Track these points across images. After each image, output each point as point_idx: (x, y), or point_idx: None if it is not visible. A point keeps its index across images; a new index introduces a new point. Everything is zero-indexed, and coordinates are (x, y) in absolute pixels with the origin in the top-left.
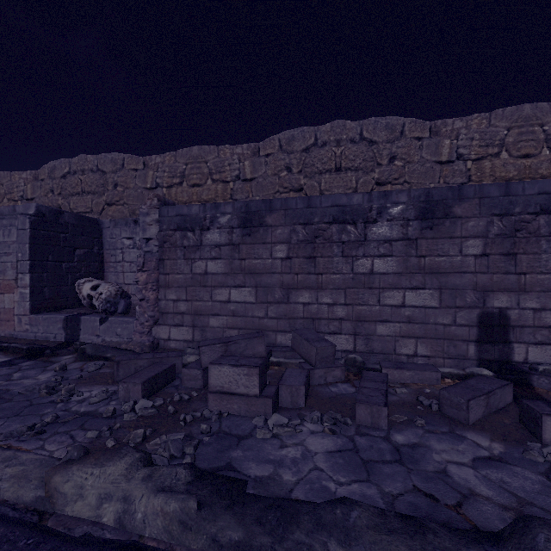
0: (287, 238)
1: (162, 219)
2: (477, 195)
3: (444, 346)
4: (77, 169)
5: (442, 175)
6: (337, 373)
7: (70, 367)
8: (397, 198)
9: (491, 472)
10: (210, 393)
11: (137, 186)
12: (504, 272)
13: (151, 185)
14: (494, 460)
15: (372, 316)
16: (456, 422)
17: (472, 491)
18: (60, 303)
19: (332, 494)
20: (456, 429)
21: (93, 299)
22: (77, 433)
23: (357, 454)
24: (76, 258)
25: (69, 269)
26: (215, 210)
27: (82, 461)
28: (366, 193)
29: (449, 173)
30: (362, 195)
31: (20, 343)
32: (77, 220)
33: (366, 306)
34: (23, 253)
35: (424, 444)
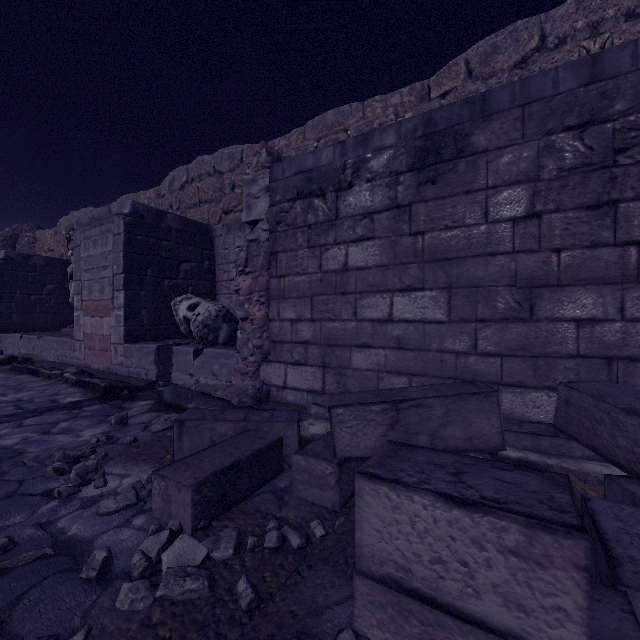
0: (527, 171)
1: (274, 185)
2: None
3: None
4: (194, 175)
5: None
6: None
7: (136, 419)
8: None
9: None
10: (360, 572)
11: None
12: None
13: None
14: None
15: None
16: None
17: None
18: (162, 331)
19: None
20: None
21: (190, 323)
22: None
23: None
24: (181, 274)
25: (172, 287)
26: (363, 147)
27: None
28: None
29: None
30: None
31: (108, 379)
32: (182, 225)
33: None
34: (118, 265)
35: None
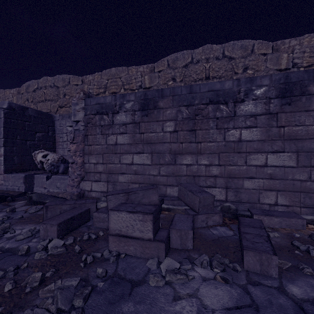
0: (174, 117)
1: (86, 107)
2: None
3: (301, 197)
4: (42, 85)
5: None
6: (215, 218)
7: (19, 209)
8: (260, 82)
9: None
10: (110, 235)
11: None
12: None
13: None
14: None
15: (240, 174)
16: None
17: None
18: (25, 167)
19: None
20: None
21: (43, 163)
22: None
23: (258, 312)
24: (36, 138)
25: (31, 145)
26: (122, 99)
27: None
28: (235, 79)
29: None
30: (232, 81)
31: None
32: (37, 114)
33: (235, 166)
34: None
35: None
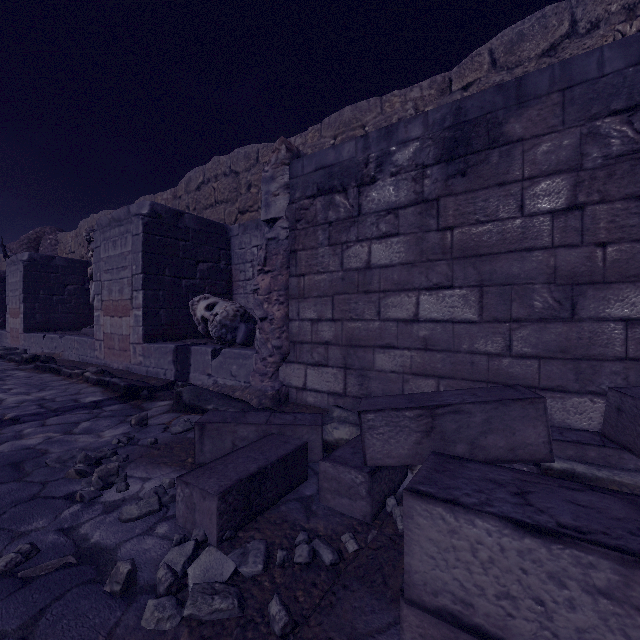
0: (568, 160)
1: (293, 181)
2: None
3: None
4: (210, 176)
5: None
6: None
7: (156, 420)
8: None
9: None
10: (408, 601)
11: None
12: None
13: None
14: None
15: None
16: None
17: None
18: (179, 331)
19: None
20: None
21: (208, 323)
22: None
23: None
24: (198, 274)
25: (190, 287)
26: (386, 140)
27: None
28: None
29: None
30: None
31: (127, 379)
32: (199, 225)
33: None
34: (137, 265)
35: None
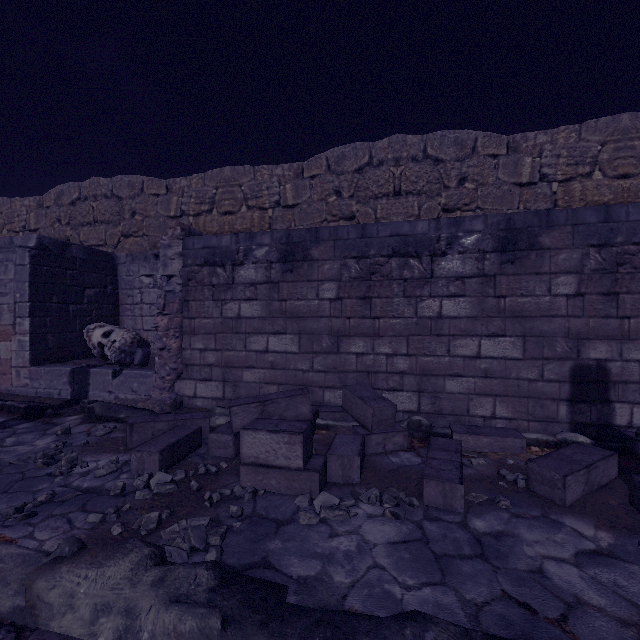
0: (336, 275)
1: (186, 252)
2: (569, 222)
3: (529, 406)
4: (88, 194)
5: (523, 199)
6: (398, 439)
7: (75, 430)
8: (471, 225)
9: (600, 571)
10: (242, 465)
11: (158, 214)
12: (603, 316)
13: (176, 213)
14: (602, 554)
15: (440, 369)
16: (549, 503)
17: (578, 598)
18: (67, 353)
19: (398, 603)
20: (550, 512)
21: (105, 348)
22: (77, 516)
23: (427, 545)
24: (85, 299)
25: (77, 312)
26: (250, 241)
27: (74, 560)
28: (433, 219)
29: (531, 197)
30: (428, 223)
31: (17, 401)
32: (86, 254)
33: (433, 357)
34: (22, 293)
35: (512, 533)
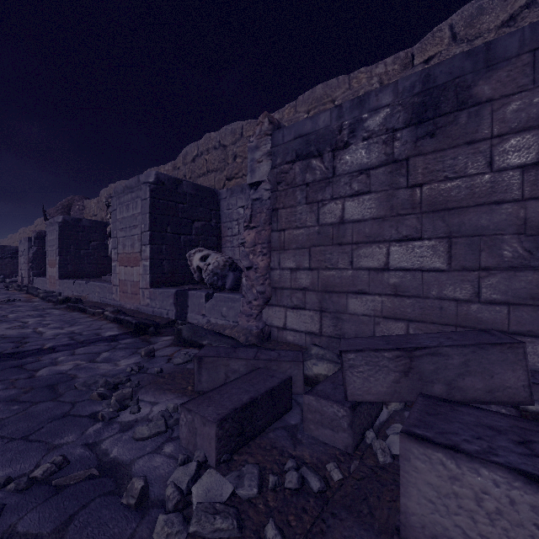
0: None
1: (275, 149)
2: None
3: None
4: (203, 149)
5: None
6: None
7: (161, 352)
8: None
9: None
10: None
11: None
12: None
13: None
14: None
15: None
16: None
17: None
18: (179, 278)
19: None
20: None
21: (202, 271)
22: None
23: None
24: (193, 231)
25: (187, 242)
26: (359, 109)
27: None
28: None
29: None
30: None
31: (137, 317)
32: (194, 190)
33: None
34: (145, 224)
35: None
